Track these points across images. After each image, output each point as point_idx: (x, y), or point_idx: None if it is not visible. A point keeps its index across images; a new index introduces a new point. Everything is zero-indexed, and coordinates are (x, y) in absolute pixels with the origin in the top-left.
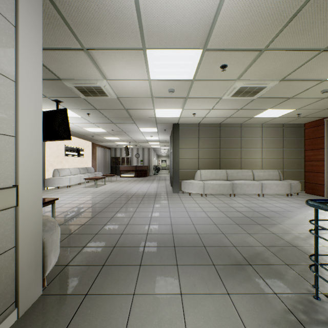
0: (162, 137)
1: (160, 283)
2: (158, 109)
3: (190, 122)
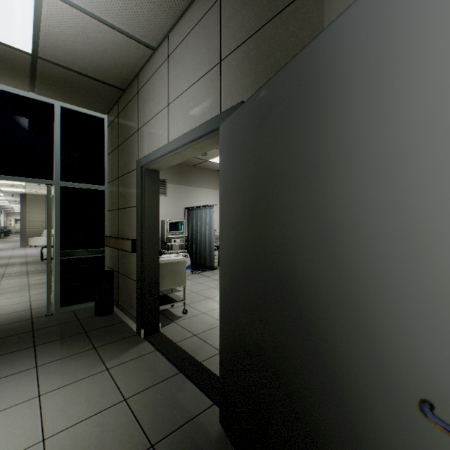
0: (12, 198)
1: (2, 260)
2: (4, 188)
3: (38, 194)
